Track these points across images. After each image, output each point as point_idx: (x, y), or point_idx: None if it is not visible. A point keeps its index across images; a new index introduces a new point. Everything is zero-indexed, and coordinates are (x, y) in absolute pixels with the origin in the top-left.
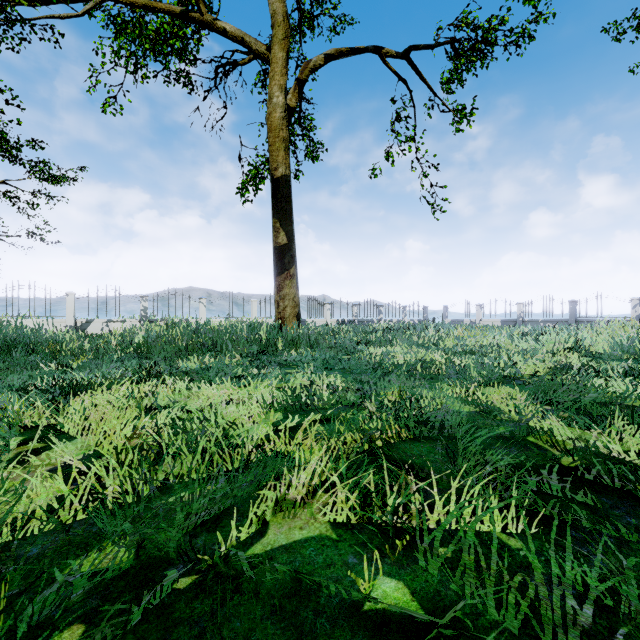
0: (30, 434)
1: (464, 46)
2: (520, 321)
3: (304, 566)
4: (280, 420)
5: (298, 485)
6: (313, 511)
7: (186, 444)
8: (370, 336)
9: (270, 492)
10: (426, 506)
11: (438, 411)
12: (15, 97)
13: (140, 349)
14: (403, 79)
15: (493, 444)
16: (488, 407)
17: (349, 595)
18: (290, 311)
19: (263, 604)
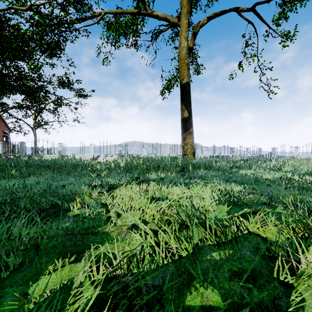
0: (106, 207)
1: None
2: None
3: None
4: (228, 210)
5: (308, 263)
6: None
7: (190, 221)
8: (236, 164)
9: None
10: None
11: None
12: (72, 62)
13: (125, 168)
14: (251, 22)
15: None
16: None
17: None
18: (190, 151)
19: None
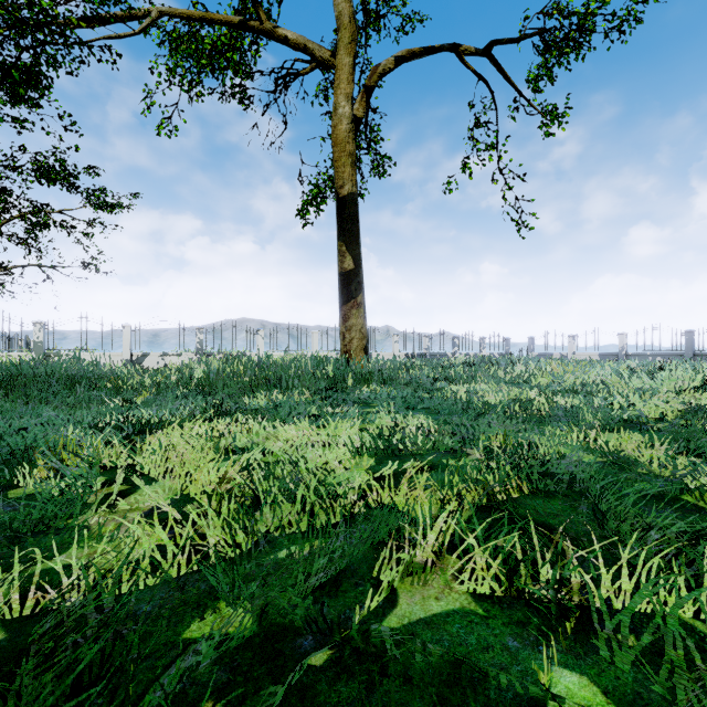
0: (110, 475)
1: (556, 36)
2: (623, 355)
3: (455, 647)
4: (373, 466)
5: (426, 546)
6: (447, 578)
7: (278, 491)
8: (448, 372)
9: (404, 555)
10: (590, 580)
11: (561, 461)
12: (73, 123)
13: (201, 384)
14: (484, 79)
15: (640, 503)
16: (619, 457)
17: (523, 689)
18: (357, 343)
19: (420, 693)
